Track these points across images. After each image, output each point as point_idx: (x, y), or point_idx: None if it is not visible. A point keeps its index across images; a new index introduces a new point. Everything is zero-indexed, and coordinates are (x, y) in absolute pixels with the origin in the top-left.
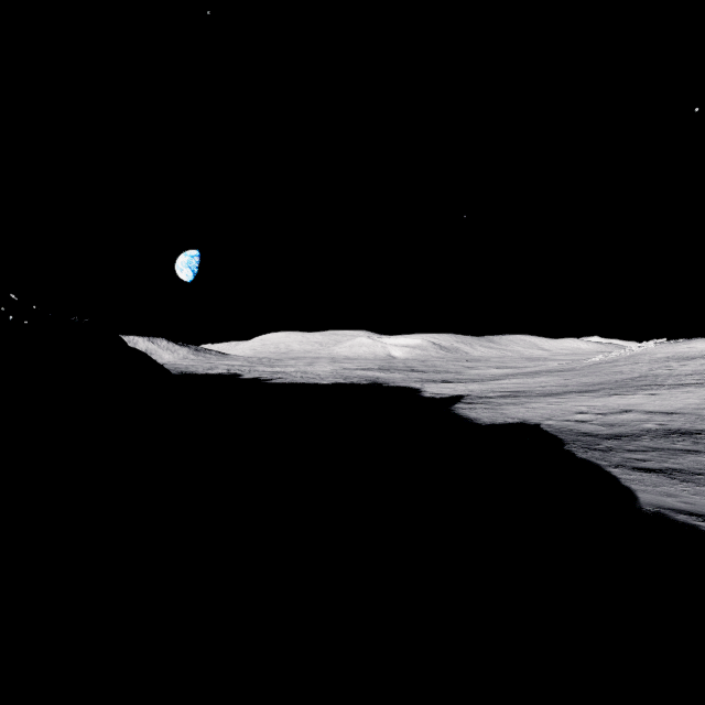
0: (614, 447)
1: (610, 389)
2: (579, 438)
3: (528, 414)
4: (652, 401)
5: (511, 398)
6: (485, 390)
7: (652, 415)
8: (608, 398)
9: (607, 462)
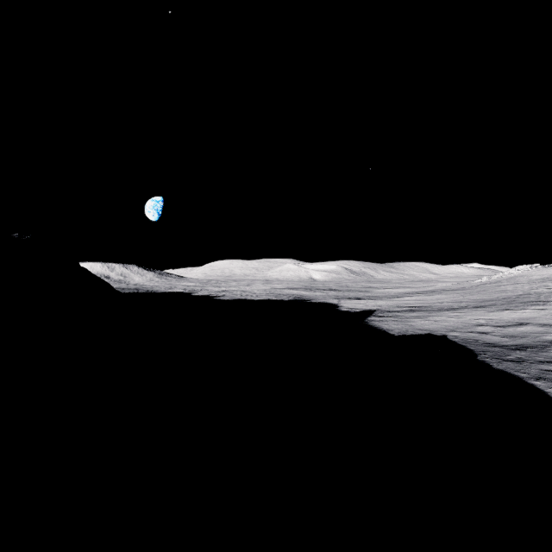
0: (525, 358)
1: (501, 305)
2: (488, 349)
3: (433, 326)
4: (543, 315)
5: (415, 312)
6: (391, 305)
7: (548, 328)
8: (501, 312)
9: (526, 373)
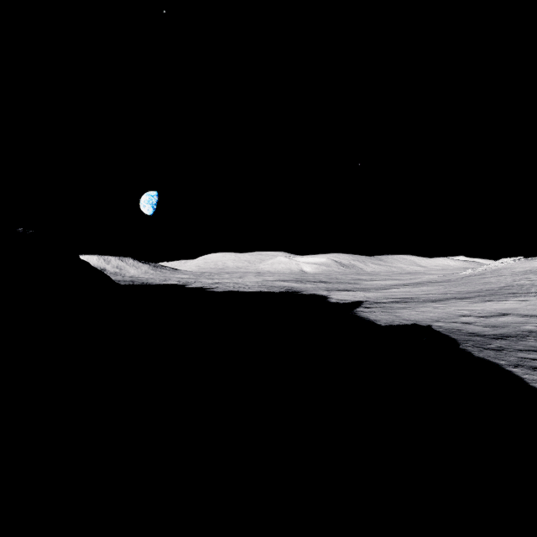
0: (504, 347)
1: (484, 296)
2: (470, 338)
3: (419, 317)
4: (524, 306)
5: (402, 303)
6: (379, 297)
7: (529, 318)
8: (485, 303)
9: (505, 361)
